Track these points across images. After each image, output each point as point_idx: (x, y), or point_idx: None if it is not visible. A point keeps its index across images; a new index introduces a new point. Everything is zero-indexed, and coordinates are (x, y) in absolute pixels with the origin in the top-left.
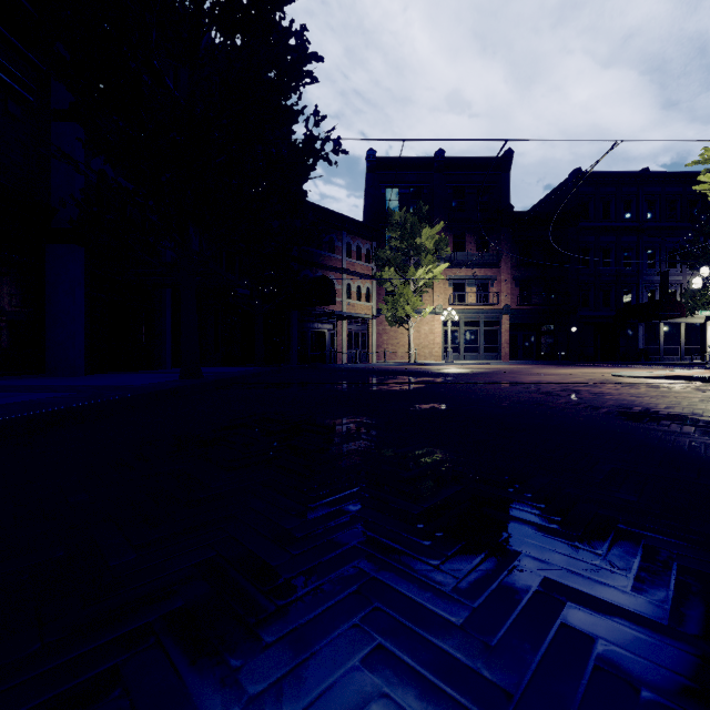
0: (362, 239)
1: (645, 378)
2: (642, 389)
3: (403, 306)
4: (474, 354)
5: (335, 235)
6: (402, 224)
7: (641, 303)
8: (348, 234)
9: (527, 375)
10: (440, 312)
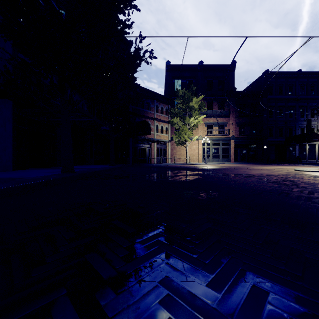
0: (163, 103)
1: (316, 172)
2: None
3: (183, 136)
4: (217, 159)
5: (151, 102)
6: (183, 96)
7: (298, 134)
8: (157, 101)
9: (250, 170)
10: (201, 139)
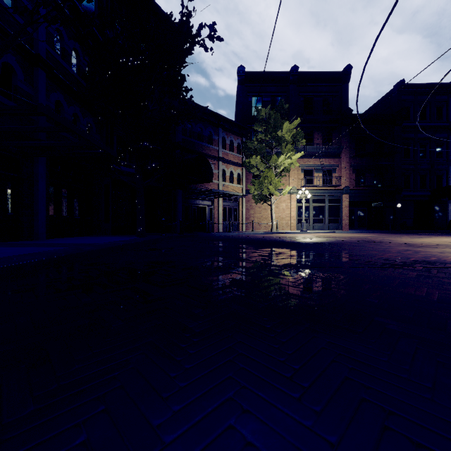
0: (234, 135)
1: None
2: None
3: (267, 186)
4: (320, 225)
5: (213, 131)
6: (266, 120)
7: None
8: (223, 130)
9: (413, 247)
10: (295, 192)
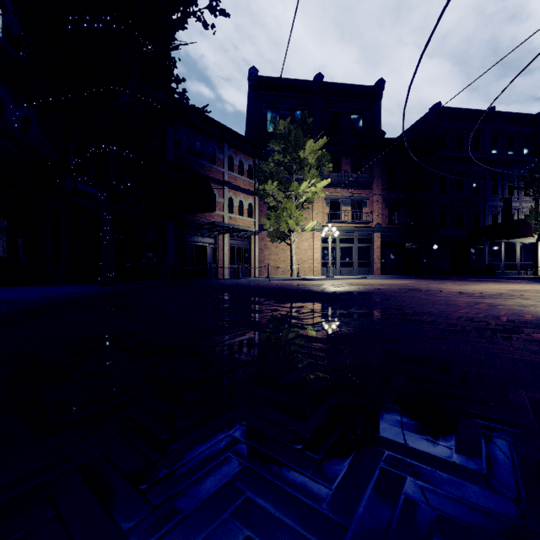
0: (244, 154)
1: None
2: None
3: (286, 220)
4: (349, 269)
5: (217, 146)
6: (285, 136)
7: (492, 224)
8: (230, 147)
9: (476, 297)
10: (319, 229)
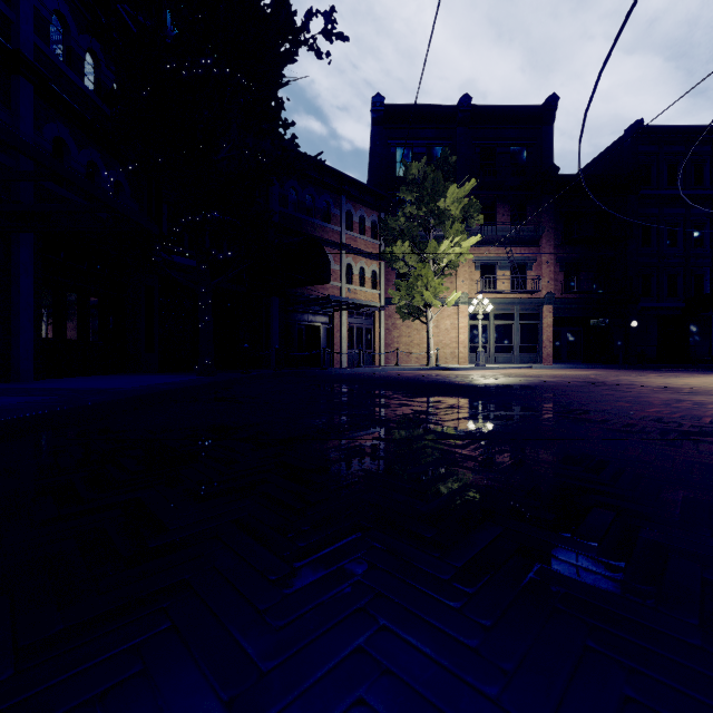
0: (366, 207)
1: None
2: None
3: (421, 292)
4: (507, 355)
5: (331, 200)
6: (420, 182)
7: None
8: (349, 200)
9: (682, 394)
10: (466, 302)
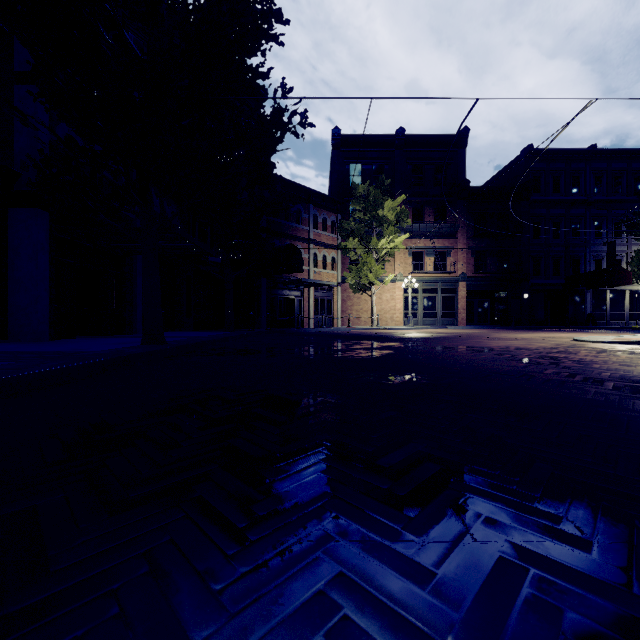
0: (327, 211)
1: (610, 343)
2: (623, 356)
3: (366, 274)
4: (432, 319)
5: (302, 208)
6: (365, 197)
7: (590, 271)
8: (315, 207)
9: (490, 340)
10: (401, 280)
